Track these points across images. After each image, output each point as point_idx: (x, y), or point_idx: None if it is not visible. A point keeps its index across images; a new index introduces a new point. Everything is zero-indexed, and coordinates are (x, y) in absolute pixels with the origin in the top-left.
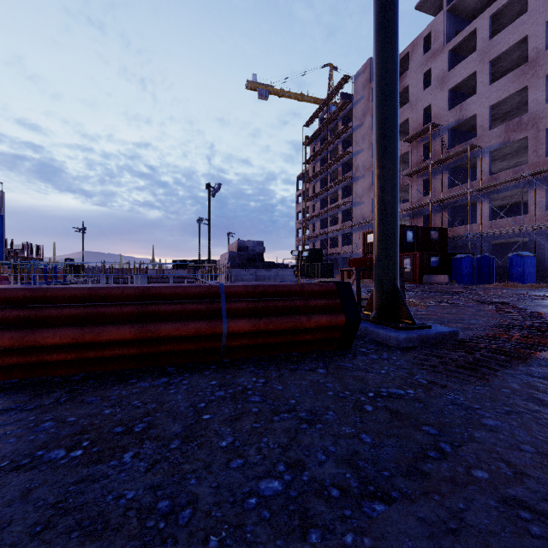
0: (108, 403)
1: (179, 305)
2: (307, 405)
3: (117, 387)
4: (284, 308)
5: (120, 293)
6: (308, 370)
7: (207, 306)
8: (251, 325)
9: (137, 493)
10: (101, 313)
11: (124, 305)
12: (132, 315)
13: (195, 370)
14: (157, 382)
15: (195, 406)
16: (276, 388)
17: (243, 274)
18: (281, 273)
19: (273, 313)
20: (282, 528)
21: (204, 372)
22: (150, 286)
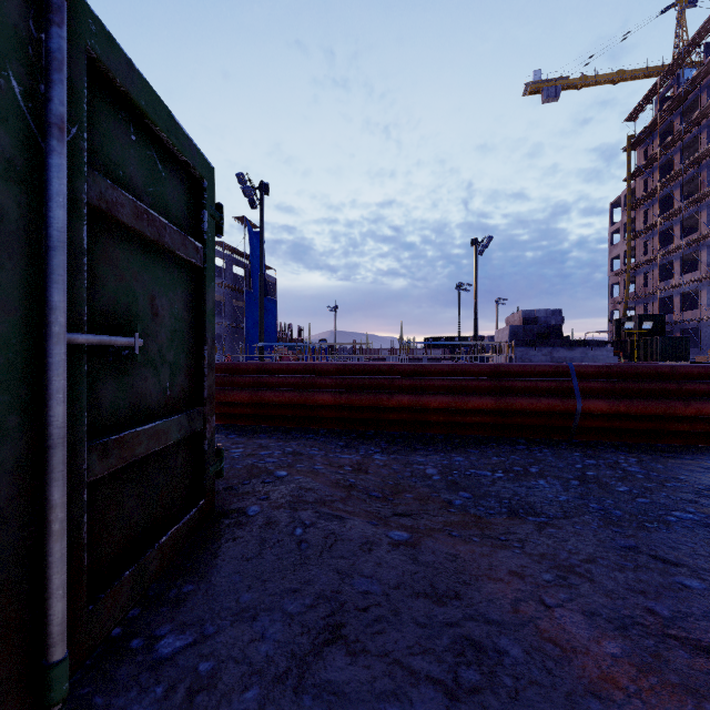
0: (489, 454)
1: (529, 382)
2: (703, 482)
3: (484, 446)
4: (649, 391)
5: (476, 369)
6: (690, 459)
7: (558, 384)
8: (608, 406)
9: (568, 498)
10: (465, 386)
11: (481, 380)
12: (488, 389)
13: (547, 444)
14: (517, 447)
15: (572, 466)
16: (654, 466)
17: (532, 355)
18: (591, 353)
19: (635, 396)
20: (707, 533)
21: (558, 446)
22: (500, 364)
